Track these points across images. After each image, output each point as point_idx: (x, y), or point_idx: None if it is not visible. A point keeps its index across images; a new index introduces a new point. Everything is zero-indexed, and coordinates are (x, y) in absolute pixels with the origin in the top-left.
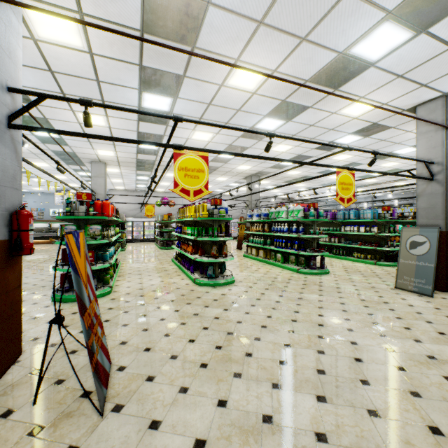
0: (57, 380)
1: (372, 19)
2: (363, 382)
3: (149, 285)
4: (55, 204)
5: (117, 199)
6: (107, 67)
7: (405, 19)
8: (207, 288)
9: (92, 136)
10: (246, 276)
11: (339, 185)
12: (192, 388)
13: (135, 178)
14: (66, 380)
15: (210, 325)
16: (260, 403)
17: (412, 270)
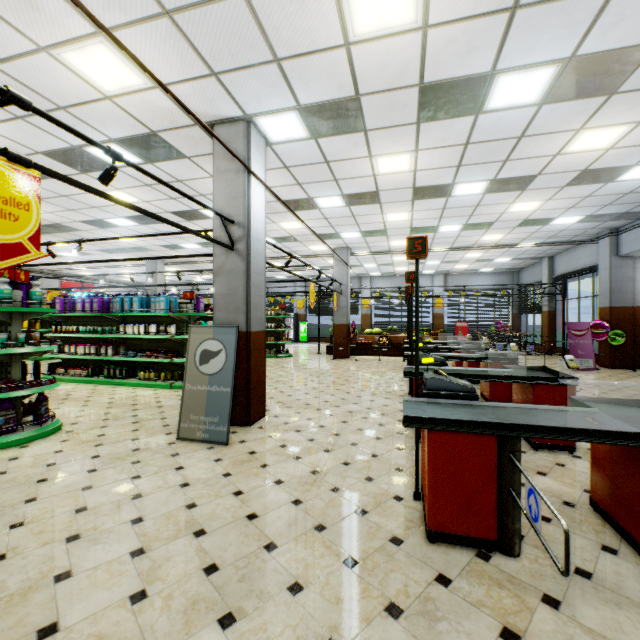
0: None
1: None
2: None
3: None
4: None
5: None
6: None
7: None
8: None
9: None
10: None
11: None
12: None
13: None
14: None
15: None
16: None
17: (203, 402)
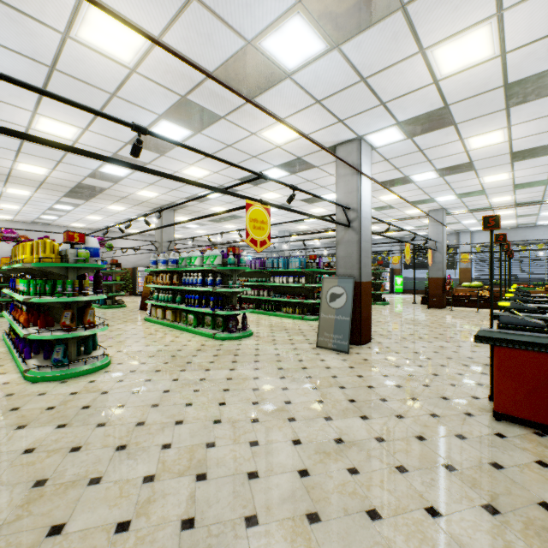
0: None
1: (281, 3)
2: (250, 522)
3: None
4: None
5: None
6: None
7: (317, 19)
8: (47, 384)
9: None
10: (134, 353)
11: (250, 223)
12: None
13: None
14: None
15: (1, 475)
16: None
17: (332, 325)
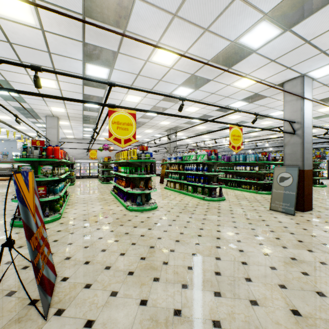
0: (9, 292)
1: (254, 19)
2: (247, 279)
3: (91, 211)
4: (17, 148)
5: (68, 145)
6: (56, 42)
7: (276, 20)
8: (136, 212)
9: (41, 95)
10: (166, 203)
11: (231, 137)
12: (121, 292)
13: (82, 130)
14: (17, 291)
15: (137, 241)
16: (172, 300)
17: (281, 197)
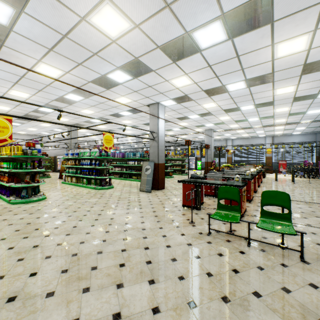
0: None
1: (112, 67)
2: (92, 226)
3: None
4: None
5: None
6: None
7: (126, 72)
8: (20, 204)
9: None
10: (57, 195)
11: (104, 140)
12: None
13: None
14: None
15: (15, 223)
16: (34, 243)
17: (145, 181)
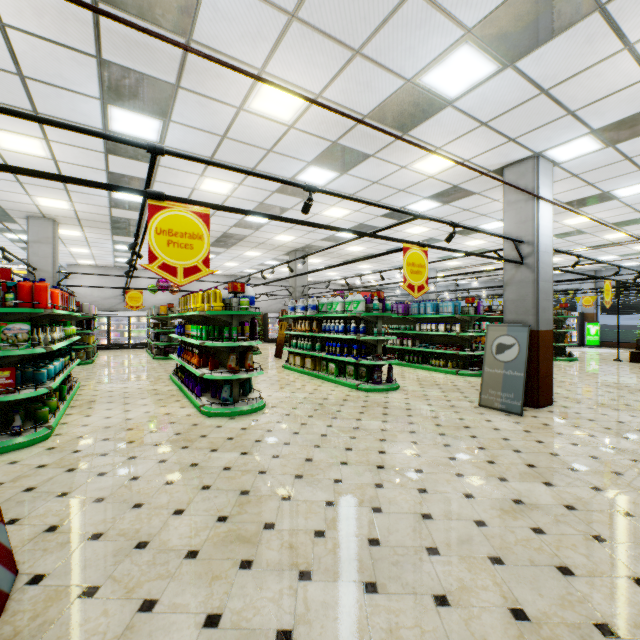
0: None
1: (448, 38)
2: (431, 551)
3: (123, 420)
4: None
5: (83, 280)
6: (36, 53)
7: (488, 44)
8: (220, 419)
9: None
10: (283, 398)
11: (407, 267)
12: (165, 600)
13: (112, 248)
14: None
15: (214, 482)
16: (275, 610)
17: (499, 382)
